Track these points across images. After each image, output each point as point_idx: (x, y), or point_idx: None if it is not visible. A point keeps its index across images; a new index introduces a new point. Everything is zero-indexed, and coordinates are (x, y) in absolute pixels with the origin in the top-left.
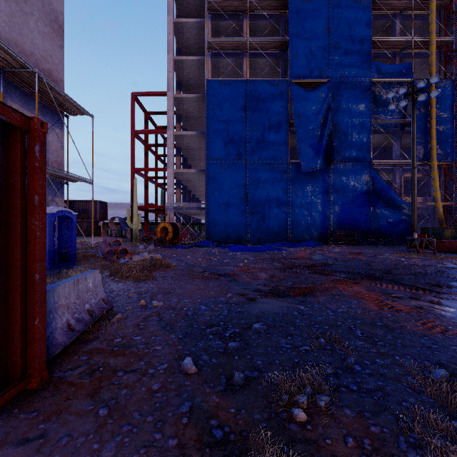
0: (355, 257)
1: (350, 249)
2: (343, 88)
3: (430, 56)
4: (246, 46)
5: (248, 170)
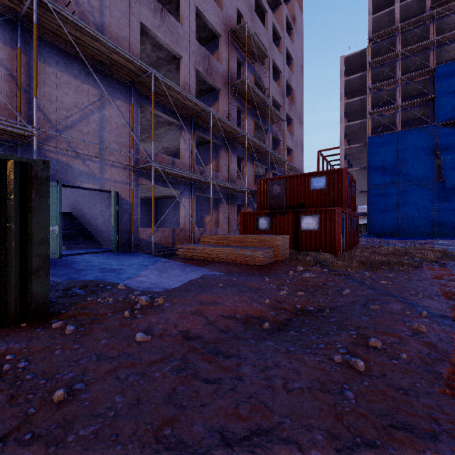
0: None
1: None
2: None
3: None
4: (398, 107)
5: (399, 189)
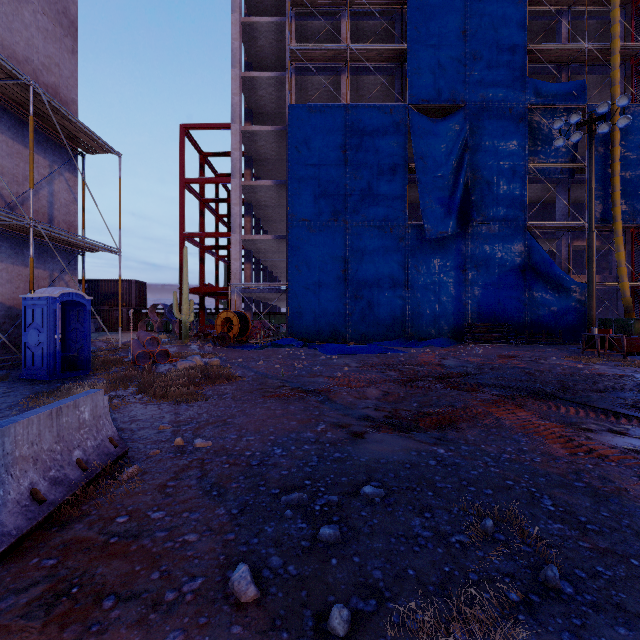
0: (509, 362)
1: (497, 350)
2: (485, 118)
3: (612, 70)
4: (346, 56)
5: (348, 235)
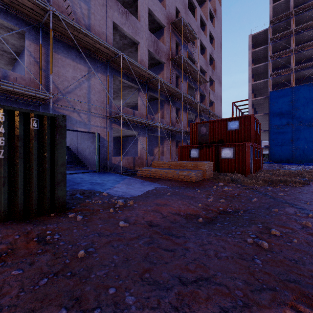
0: None
1: None
2: None
3: None
4: (292, 69)
5: (293, 129)
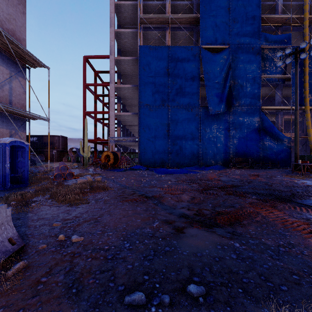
0: (256, 179)
1: (247, 172)
2: (240, 52)
3: (304, 28)
4: (168, 21)
5: (169, 112)
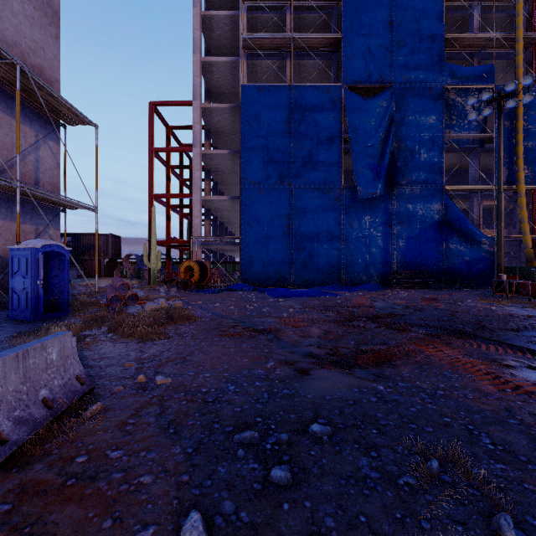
0: (431, 304)
1: (420, 294)
2: (408, 96)
3: (517, 56)
4: (290, 44)
5: (292, 196)
